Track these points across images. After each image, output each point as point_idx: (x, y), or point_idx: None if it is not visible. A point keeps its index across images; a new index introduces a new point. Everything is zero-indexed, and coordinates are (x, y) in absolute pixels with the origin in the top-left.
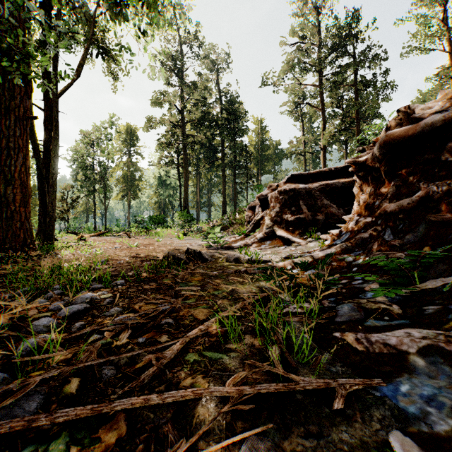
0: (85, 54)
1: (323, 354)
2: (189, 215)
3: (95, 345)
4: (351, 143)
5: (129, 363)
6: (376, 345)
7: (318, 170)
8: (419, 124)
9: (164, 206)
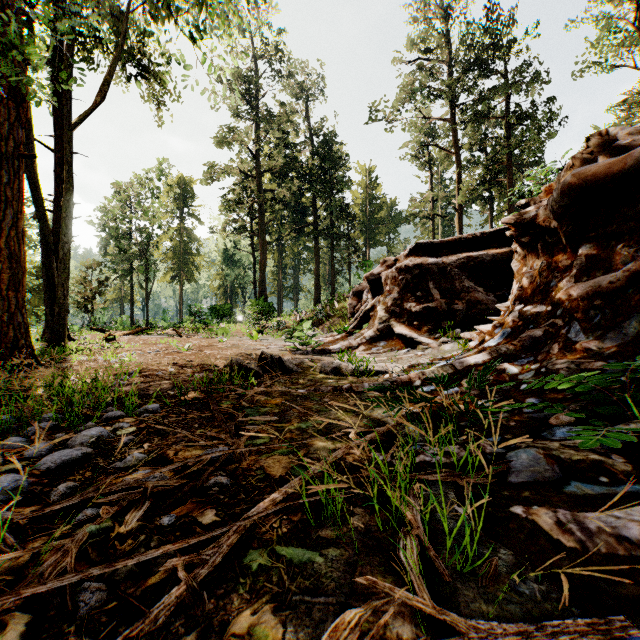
0: (112, 67)
1: (498, 551)
2: (267, 304)
3: (76, 537)
4: (498, 201)
5: (136, 573)
6: (600, 539)
7: (456, 237)
8: (630, 154)
9: (231, 292)
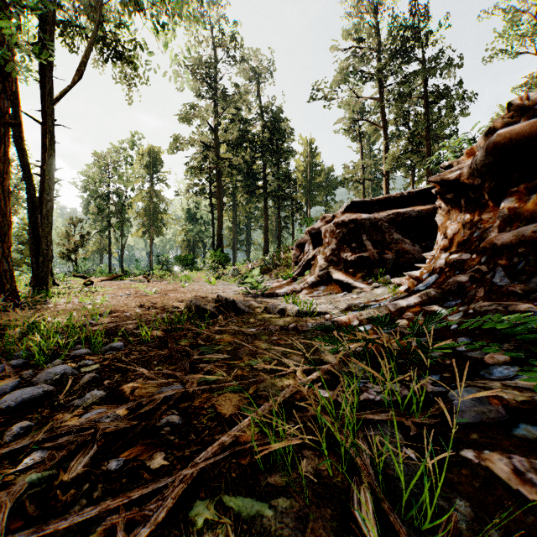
0: (89, 50)
1: (454, 501)
2: (224, 254)
3: (14, 489)
4: (419, 168)
5: (74, 531)
6: None
7: (386, 196)
8: None
9: (193, 244)
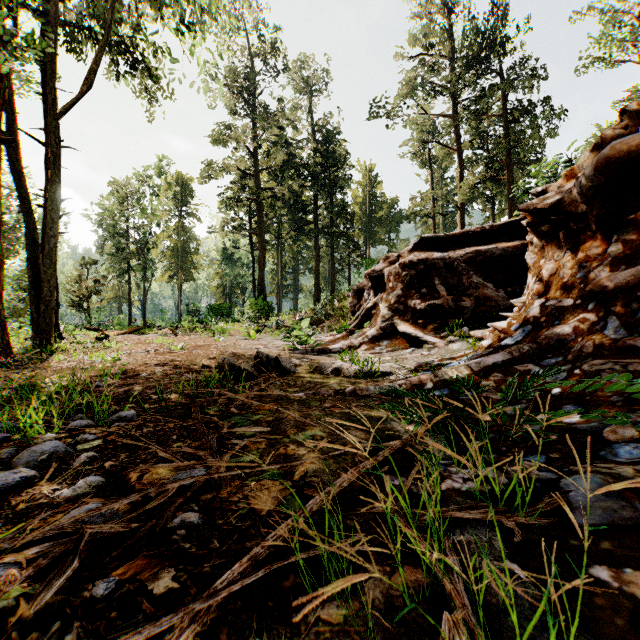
0: (102, 53)
1: None
2: (266, 303)
3: None
4: (500, 199)
5: None
6: None
7: (463, 230)
8: None
9: (230, 291)
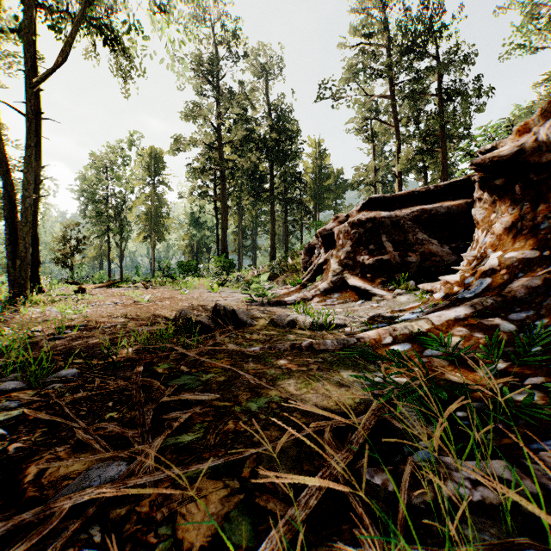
0: (75, 29)
1: None
2: (228, 260)
3: None
4: (432, 170)
5: None
6: None
7: (409, 190)
8: None
9: (197, 250)
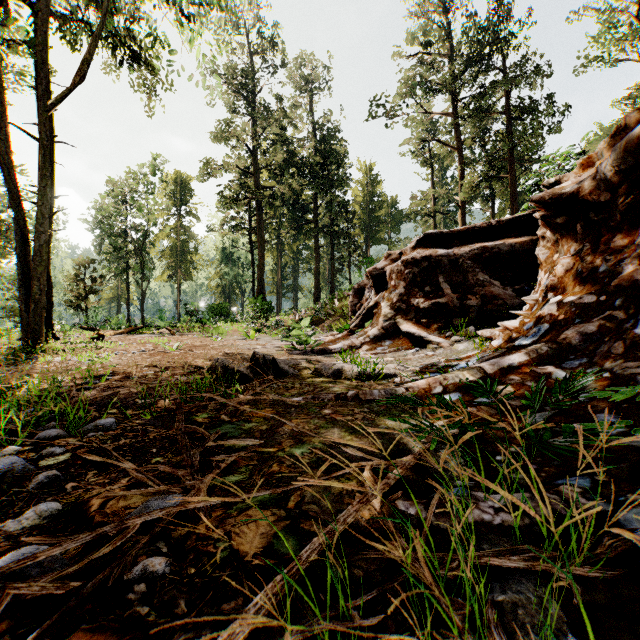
0: (95, 44)
1: None
2: (266, 302)
3: None
4: (501, 198)
5: None
6: None
7: (468, 226)
8: None
9: (229, 291)
